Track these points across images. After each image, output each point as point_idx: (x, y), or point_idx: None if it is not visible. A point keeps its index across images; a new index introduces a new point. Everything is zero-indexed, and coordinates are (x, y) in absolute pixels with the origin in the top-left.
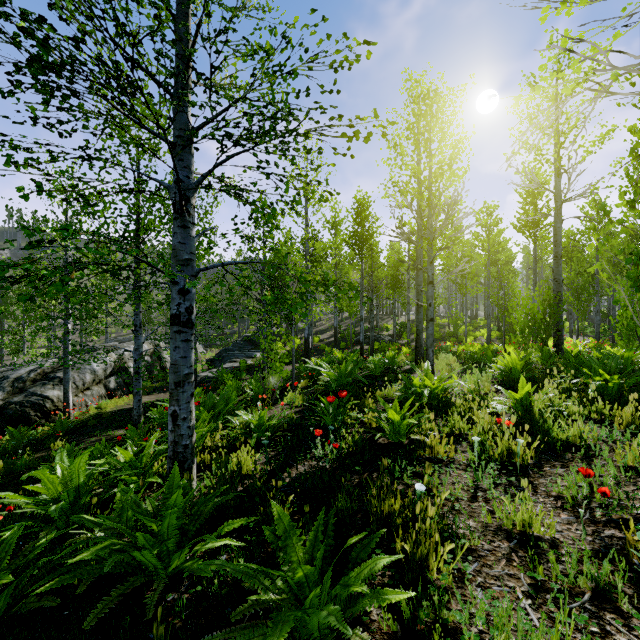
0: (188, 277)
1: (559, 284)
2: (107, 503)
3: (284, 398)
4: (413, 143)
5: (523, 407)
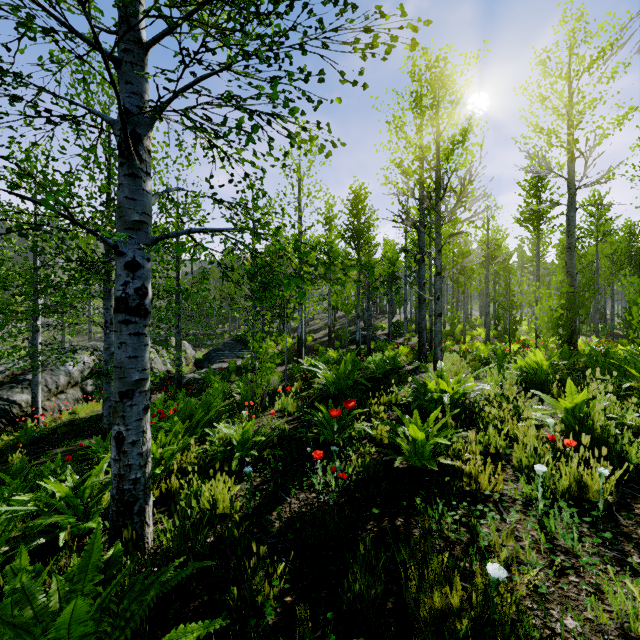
0: (139, 246)
1: (573, 277)
2: (36, 552)
3: (275, 404)
4: (416, 125)
5: (577, 419)
